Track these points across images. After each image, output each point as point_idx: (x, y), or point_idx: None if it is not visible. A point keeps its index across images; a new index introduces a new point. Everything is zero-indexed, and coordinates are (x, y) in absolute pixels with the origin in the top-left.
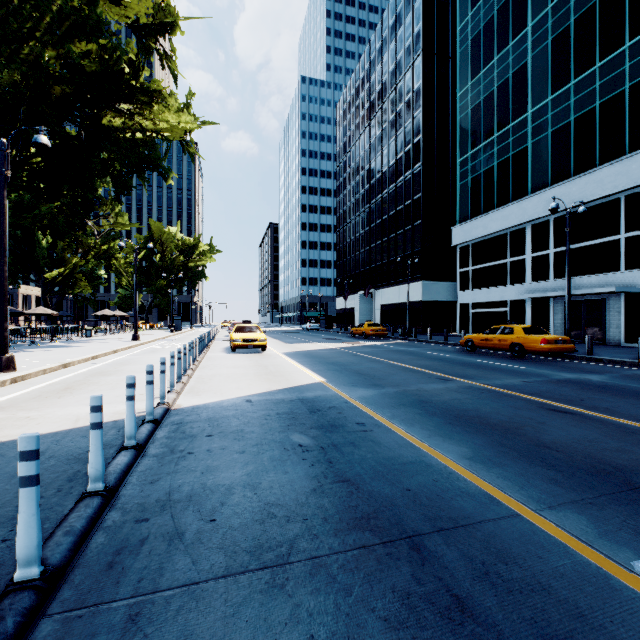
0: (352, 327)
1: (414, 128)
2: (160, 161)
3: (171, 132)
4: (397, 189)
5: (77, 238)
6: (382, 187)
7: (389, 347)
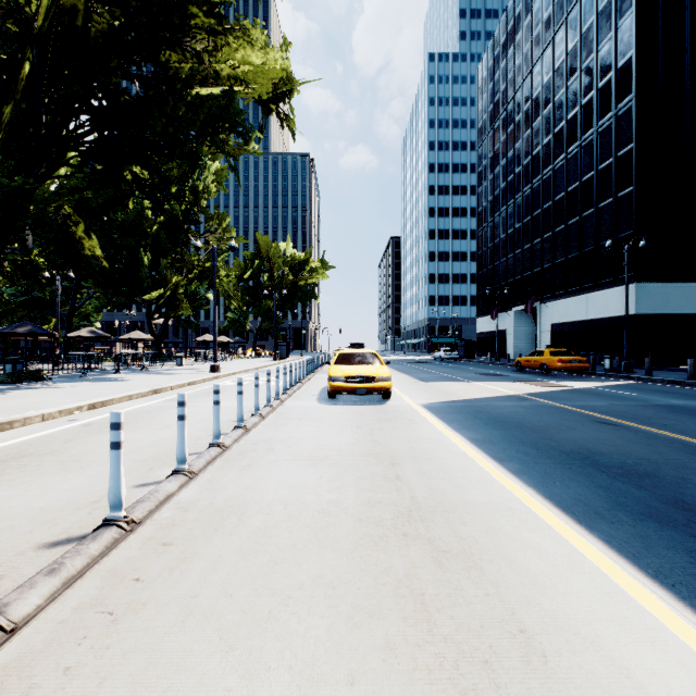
0: (502, 356)
1: (618, 44)
2: (239, 119)
3: (257, 83)
4: (582, 149)
5: (182, 257)
6: (553, 154)
7: (635, 396)
